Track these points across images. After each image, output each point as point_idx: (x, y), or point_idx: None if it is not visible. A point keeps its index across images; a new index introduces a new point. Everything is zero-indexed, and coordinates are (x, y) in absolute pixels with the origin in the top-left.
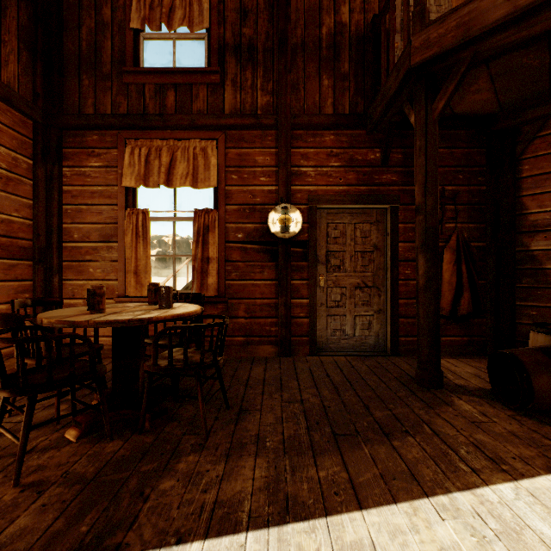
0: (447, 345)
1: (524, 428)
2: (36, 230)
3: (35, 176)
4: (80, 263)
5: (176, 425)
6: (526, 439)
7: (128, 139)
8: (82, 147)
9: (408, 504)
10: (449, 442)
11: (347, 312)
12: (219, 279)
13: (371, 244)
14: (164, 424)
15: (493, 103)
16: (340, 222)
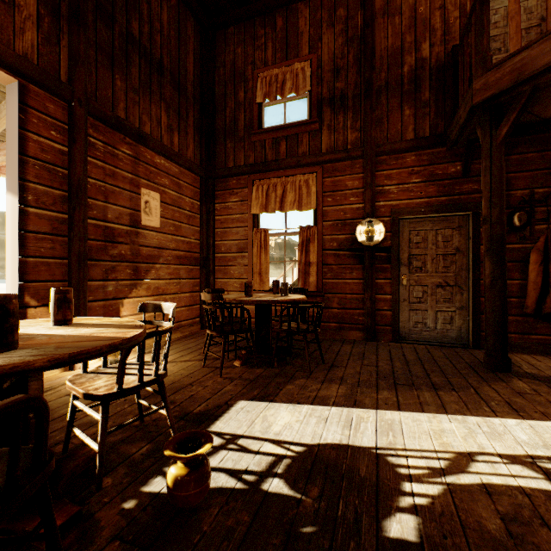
0: (536, 343)
1: None
2: (202, 246)
3: (201, 212)
4: (225, 267)
5: (291, 367)
6: None
7: (255, 180)
8: (226, 189)
9: (431, 414)
10: (486, 398)
11: (428, 308)
12: (317, 278)
13: (453, 248)
14: (285, 366)
15: None
16: (422, 229)
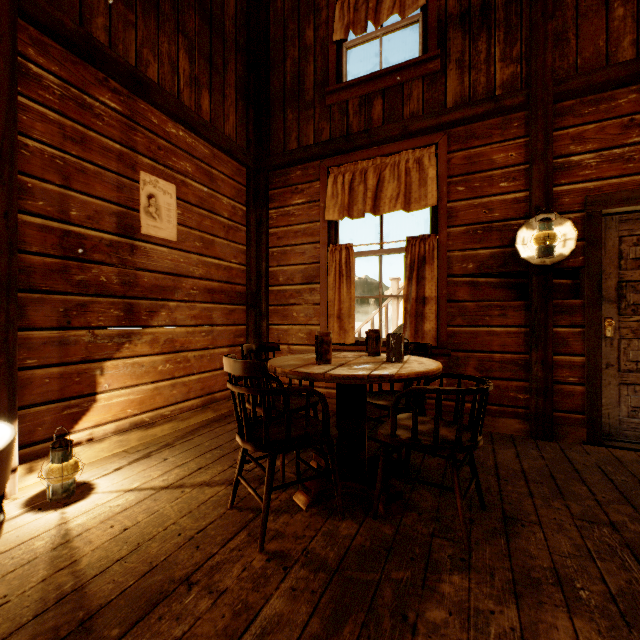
0: None
1: None
2: (249, 275)
3: (248, 222)
4: (284, 307)
5: (416, 518)
6: None
7: (331, 167)
8: (286, 186)
9: None
10: None
11: None
12: (438, 324)
13: None
14: (401, 513)
15: None
16: None
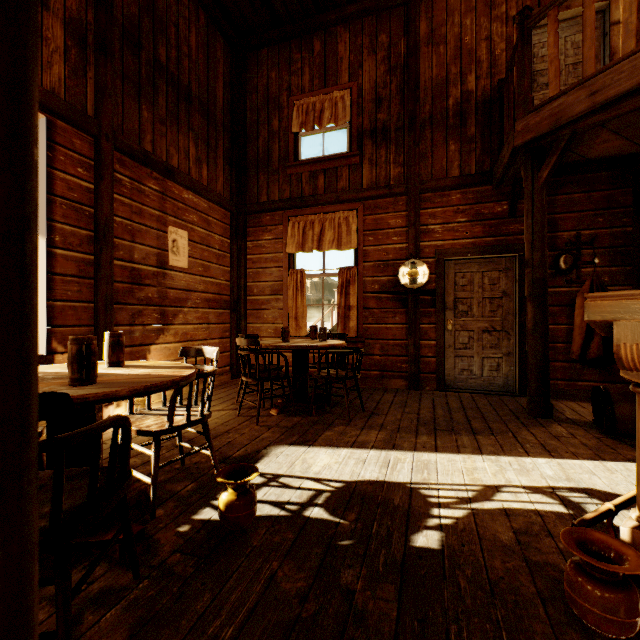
0: (583, 390)
1: (600, 443)
2: (232, 288)
3: (232, 250)
4: (258, 311)
5: (330, 415)
6: (592, 447)
7: (290, 216)
8: (259, 226)
9: (466, 455)
10: (522, 441)
11: (474, 354)
12: (358, 323)
13: (500, 291)
14: (323, 414)
15: (632, 146)
16: (468, 271)
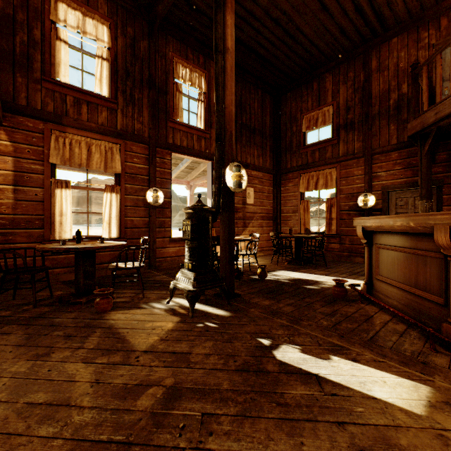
0: None
1: None
2: (273, 210)
3: (273, 192)
4: (286, 221)
5: (309, 266)
6: None
7: (301, 173)
8: (286, 179)
9: (354, 280)
10: None
11: None
12: (336, 227)
13: None
14: (306, 266)
15: None
16: (404, 197)
